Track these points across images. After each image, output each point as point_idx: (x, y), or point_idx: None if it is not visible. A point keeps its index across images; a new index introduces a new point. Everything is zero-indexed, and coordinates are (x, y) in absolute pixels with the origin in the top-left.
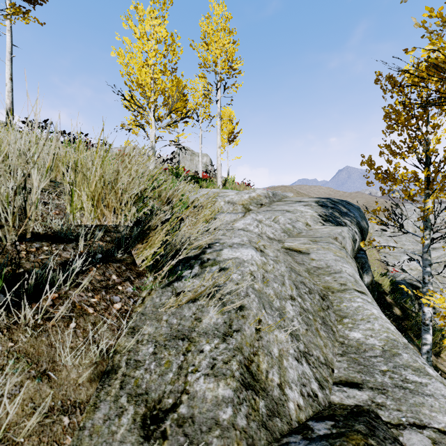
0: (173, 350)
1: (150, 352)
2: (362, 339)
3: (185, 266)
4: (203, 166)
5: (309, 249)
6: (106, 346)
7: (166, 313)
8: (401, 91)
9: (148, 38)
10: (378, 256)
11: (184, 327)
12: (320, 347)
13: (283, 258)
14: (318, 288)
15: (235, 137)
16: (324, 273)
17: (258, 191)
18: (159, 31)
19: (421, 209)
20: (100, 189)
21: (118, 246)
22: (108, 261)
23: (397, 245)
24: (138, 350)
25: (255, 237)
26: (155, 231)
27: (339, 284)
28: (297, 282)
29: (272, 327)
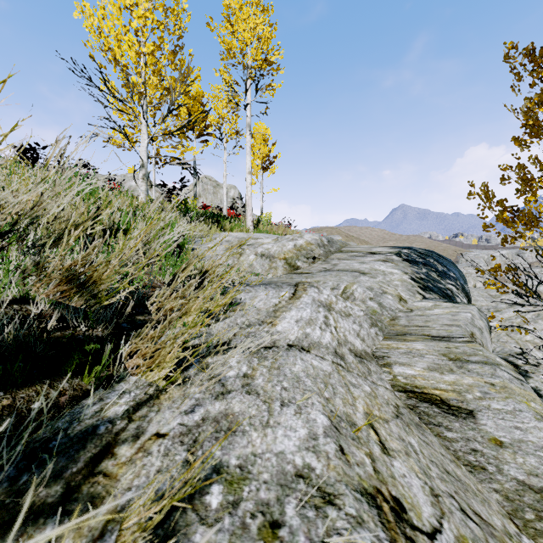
0: None
1: None
2: None
3: None
4: (229, 201)
5: (463, 392)
6: None
7: None
8: None
9: None
10: None
11: None
12: None
13: (438, 472)
14: None
15: (271, 163)
16: None
17: (307, 237)
18: None
19: None
20: None
21: None
22: None
23: None
24: None
25: (332, 369)
26: None
27: None
28: None
29: None
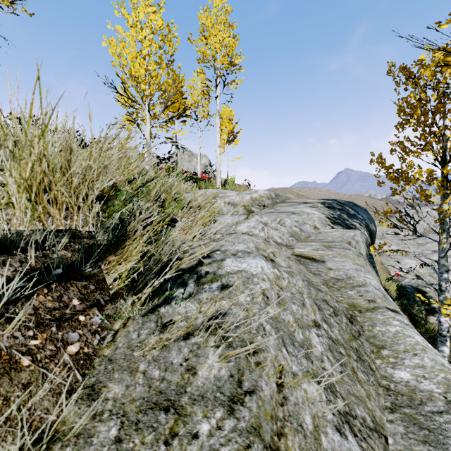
0: (149, 434)
1: (111, 439)
2: (412, 381)
3: (176, 282)
4: (201, 168)
5: (324, 256)
6: (33, 437)
7: (145, 358)
8: (416, 83)
9: (143, 28)
10: (379, 259)
11: (169, 384)
12: (362, 400)
13: (296, 268)
14: (343, 306)
15: (234, 137)
16: (345, 286)
17: (260, 192)
18: (154, 19)
19: (439, 210)
20: (41, 175)
21: (89, 256)
22: (70, 279)
23: (398, 248)
24: (92, 434)
25: (261, 242)
26: (133, 238)
27: (366, 301)
28: (319, 301)
29: (299, 377)
